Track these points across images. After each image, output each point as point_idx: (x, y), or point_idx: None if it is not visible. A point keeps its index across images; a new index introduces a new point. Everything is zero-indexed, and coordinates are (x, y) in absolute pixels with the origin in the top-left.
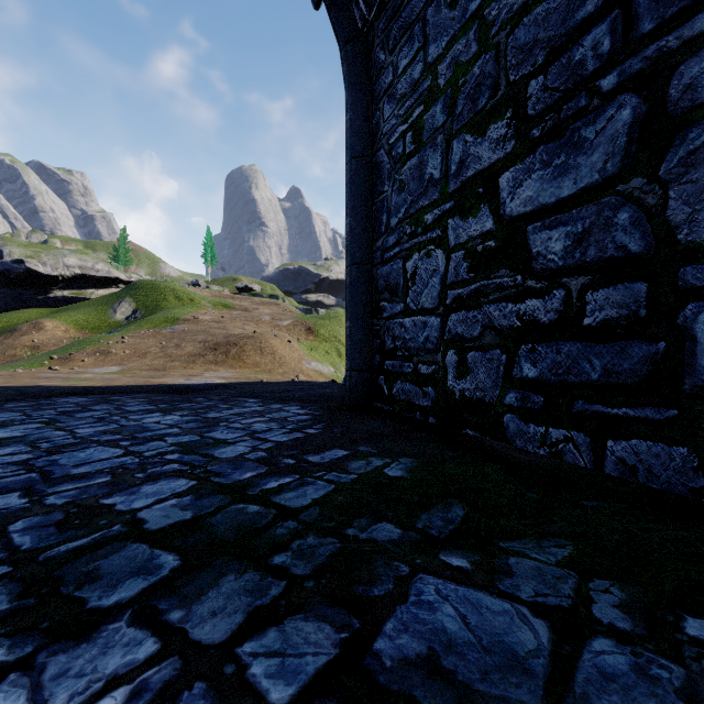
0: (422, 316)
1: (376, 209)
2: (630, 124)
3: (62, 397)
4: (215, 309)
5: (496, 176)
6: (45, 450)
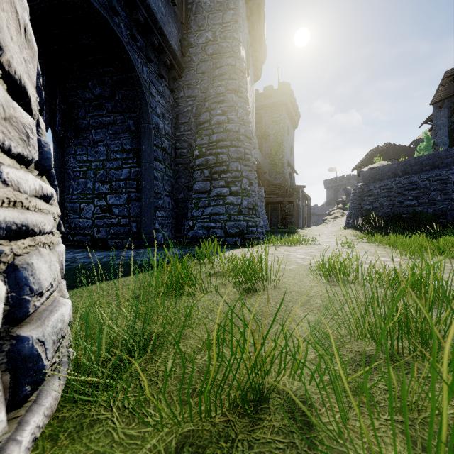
0: (87, 219)
1: (67, 186)
2: (126, 198)
3: None
4: None
5: (106, 195)
6: None
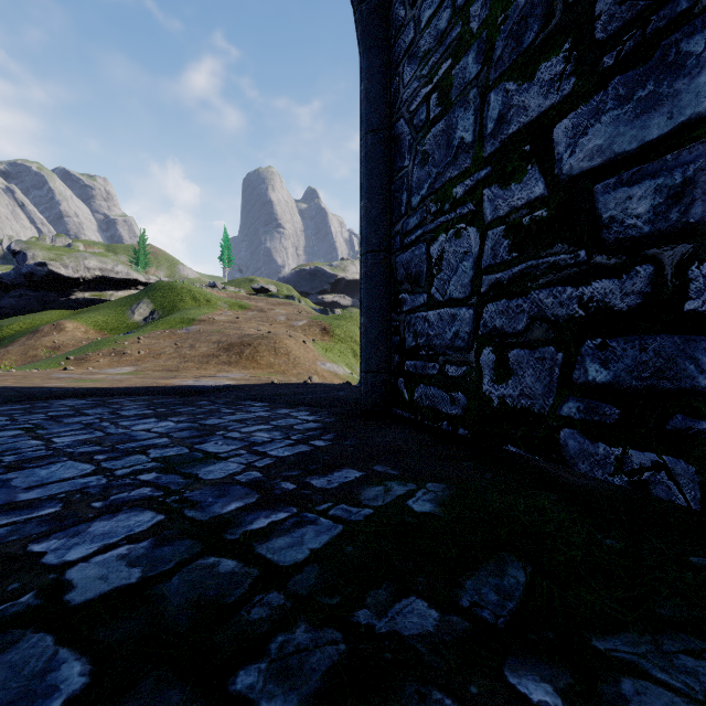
0: (450, 308)
1: (395, 188)
2: None
3: (61, 399)
4: (230, 310)
5: (549, 127)
6: (5, 465)
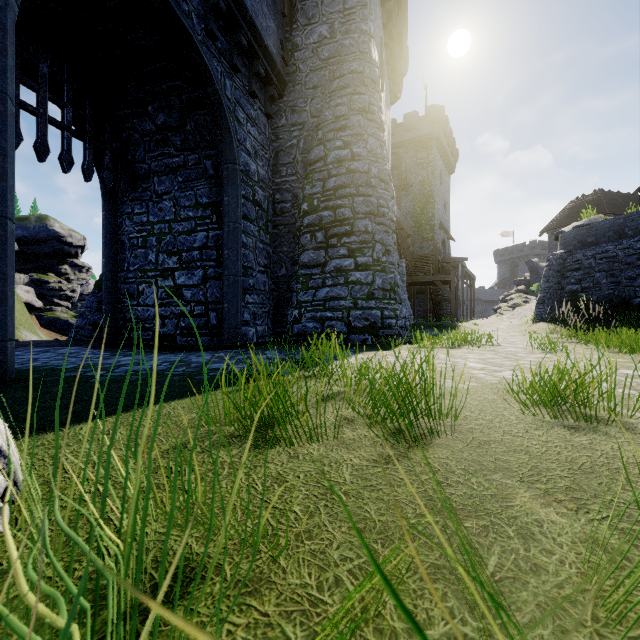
0: (147, 307)
1: (121, 259)
2: (202, 275)
3: None
4: None
5: (174, 271)
6: None
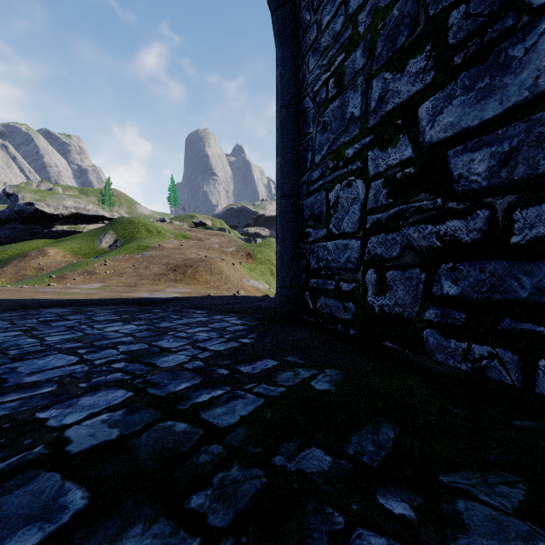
0: (344, 239)
1: (302, 149)
2: None
3: (48, 308)
4: (176, 239)
5: (415, 107)
6: (11, 357)
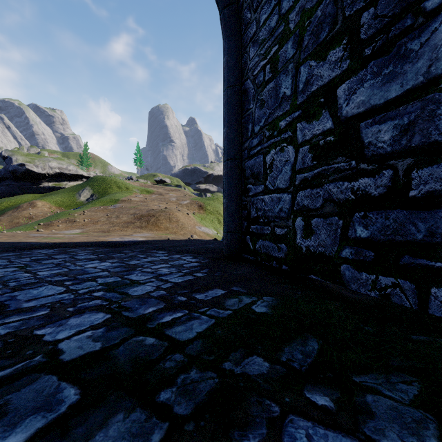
0: (278, 193)
1: (244, 121)
2: None
3: (38, 249)
4: (141, 194)
5: (334, 88)
6: (11, 288)
